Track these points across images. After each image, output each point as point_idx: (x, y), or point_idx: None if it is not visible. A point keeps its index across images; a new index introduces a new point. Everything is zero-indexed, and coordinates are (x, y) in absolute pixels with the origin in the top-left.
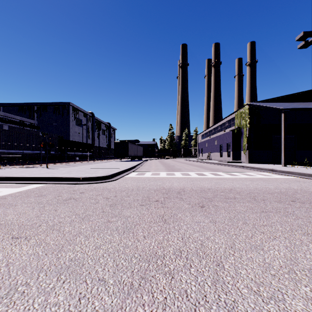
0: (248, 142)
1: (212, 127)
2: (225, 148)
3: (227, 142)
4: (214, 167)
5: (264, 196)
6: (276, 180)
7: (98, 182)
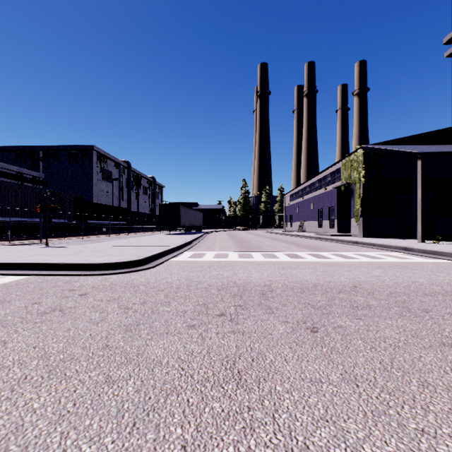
0: (362, 205)
1: (306, 184)
2: (326, 214)
3: (330, 205)
4: (313, 244)
5: (422, 301)
6: (422, 267)
7: (121, 271)
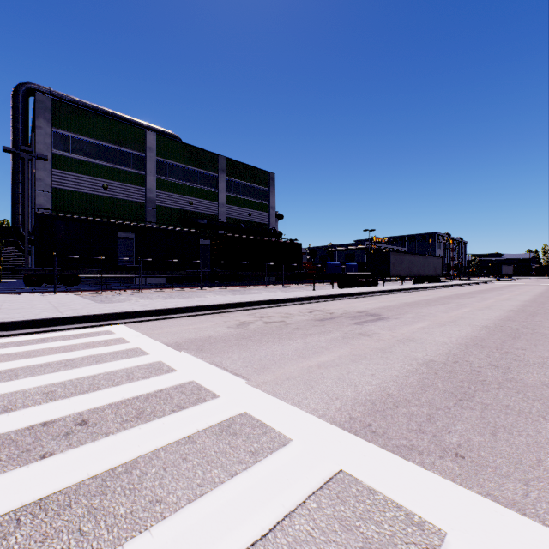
0: None
1: None
2: None
3: None
4: None
5: None
6: None
7: (505, 281)
